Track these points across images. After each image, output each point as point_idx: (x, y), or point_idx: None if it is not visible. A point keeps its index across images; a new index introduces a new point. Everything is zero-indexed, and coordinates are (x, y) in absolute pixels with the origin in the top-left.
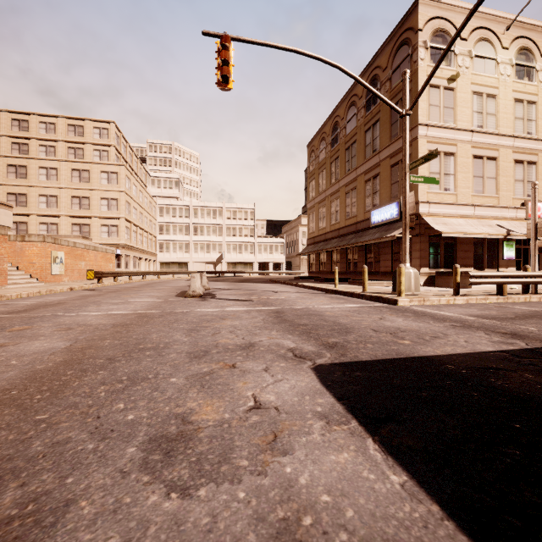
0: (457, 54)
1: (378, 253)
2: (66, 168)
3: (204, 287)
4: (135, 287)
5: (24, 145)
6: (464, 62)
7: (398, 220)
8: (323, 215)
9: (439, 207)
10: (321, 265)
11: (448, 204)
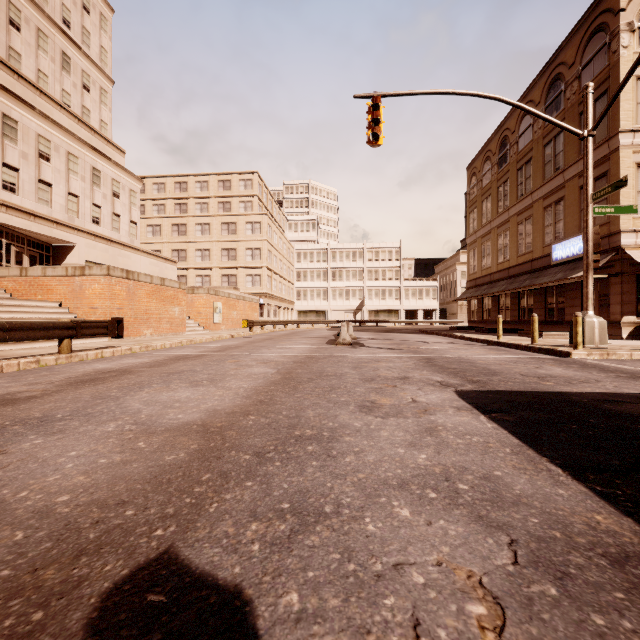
0: None
1: (561, 298)
2: (217, 222)
3: (350, 336)
4: (283, 335)
5: (184, 205)
6: None
7: None
8: (488, 252)
9: None
10: (485, 313)
11: None
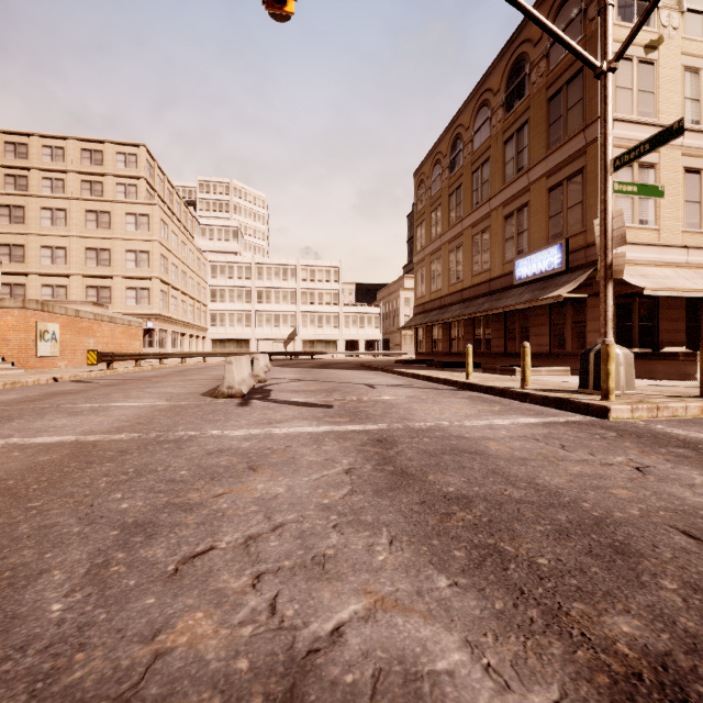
0: (660, 7)
1: (525, 325)
2: (78, 208)
3: (257, 377)
4: (156, 376)
5: (22, 178)
6: (670, 19)
7: (561, 272)
8: (438, 271)
9: (633, 249)
10: (434, 343)
11: (646, 245)
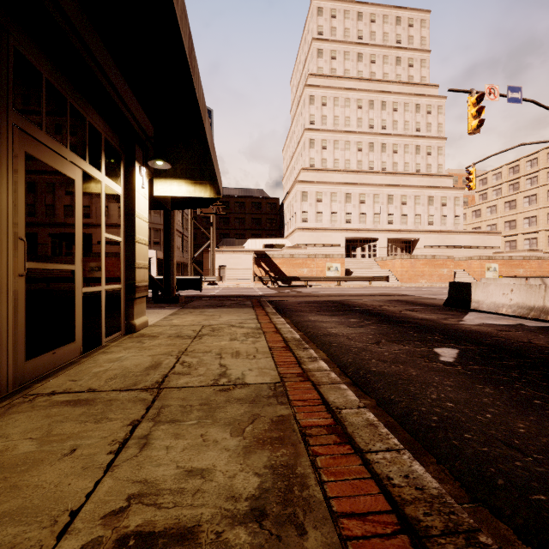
0: None
1: None
2: (542, 191)
3: None
4: None
5: (516, 183)
6: None
7: None
8: None
9: None
10: None
11: None
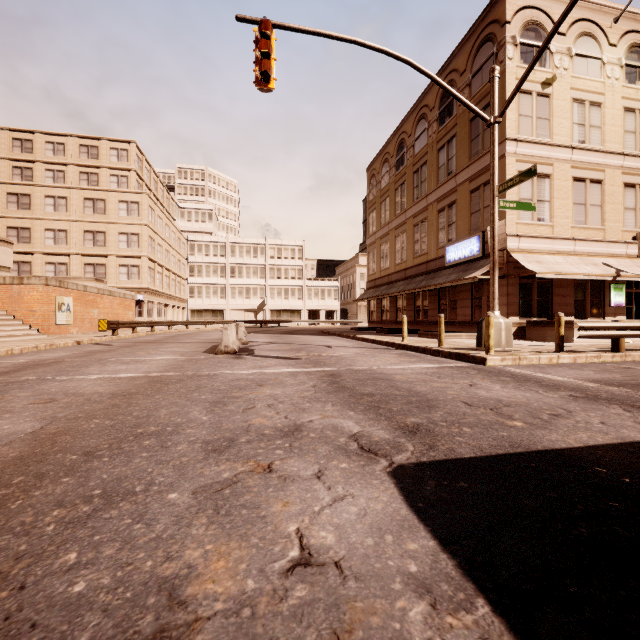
0: (554, 52)
1: (454, 299)
2: (77, 196)
3: (241, 341)
4: (156, 340)
5: (28, 169)
6: (562, 62)
7: (480, 258)
8: (386, 253)
9: (532, 241)
10: (383, 313)
11: (542, 238)
